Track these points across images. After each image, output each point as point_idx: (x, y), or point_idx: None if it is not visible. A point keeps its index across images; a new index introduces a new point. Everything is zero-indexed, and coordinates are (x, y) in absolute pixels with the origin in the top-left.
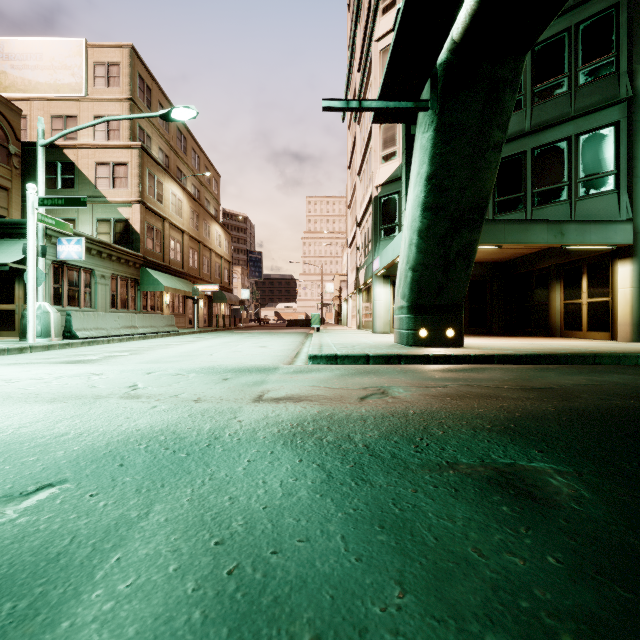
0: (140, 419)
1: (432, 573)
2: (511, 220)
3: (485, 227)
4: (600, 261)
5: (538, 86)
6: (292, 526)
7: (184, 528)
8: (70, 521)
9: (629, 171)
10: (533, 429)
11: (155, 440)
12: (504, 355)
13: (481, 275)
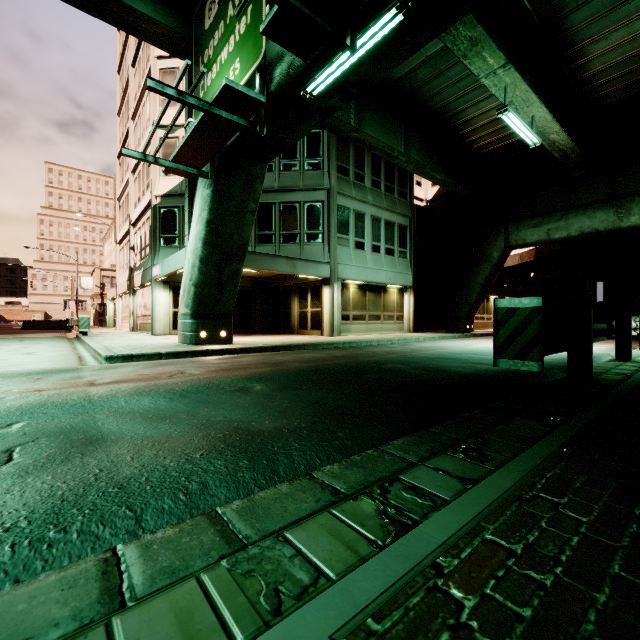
0: (7, 403)
1: (216, 405)
2: (265, 253)
3: (248, 256)
4: (317, 285)
5: (283, 160)
6: (165, 408)
7: (120, 415)
8: (58, 424)
9: (328, 233)
10: (257, 376)
11: (47, 406)
12: (257, 347)
13: (248, 286)
